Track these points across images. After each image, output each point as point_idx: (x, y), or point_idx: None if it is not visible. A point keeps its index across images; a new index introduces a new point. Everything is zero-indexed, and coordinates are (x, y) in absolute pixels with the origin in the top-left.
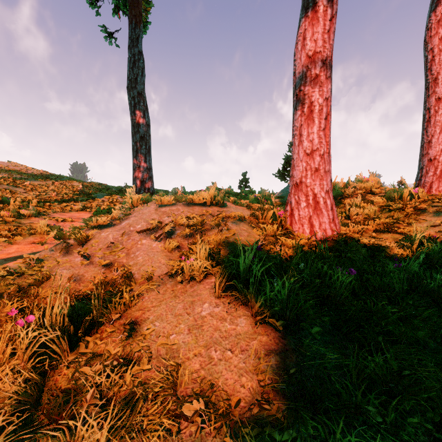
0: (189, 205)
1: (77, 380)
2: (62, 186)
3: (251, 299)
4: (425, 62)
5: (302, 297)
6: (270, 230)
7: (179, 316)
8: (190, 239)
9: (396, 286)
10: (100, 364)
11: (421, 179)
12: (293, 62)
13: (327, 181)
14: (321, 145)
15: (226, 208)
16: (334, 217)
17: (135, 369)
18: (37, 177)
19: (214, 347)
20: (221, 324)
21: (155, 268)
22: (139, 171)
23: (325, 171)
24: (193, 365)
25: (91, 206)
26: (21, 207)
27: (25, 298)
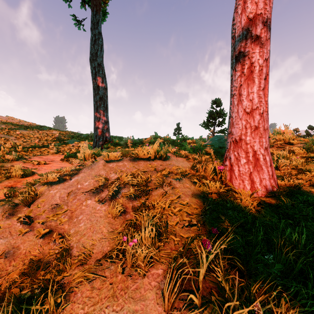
0: (135, 160)
1: None
2: (44, 134)
3: None
4: None
5: None
6: (213, 187)
7: None
8: (134, 201)
9: None
10: None
11: None
12: (232, 26)
13: (266, 138)
14: (261, 104)
15: (169, 160)
16: (273, 173)
17: None
18: (27, 128)
19: None
20: None
21: (95, 241)
22: (99, 124)
23: (264, 129)
24: None
25: (64, 150)
26: (8, 152)
27: None
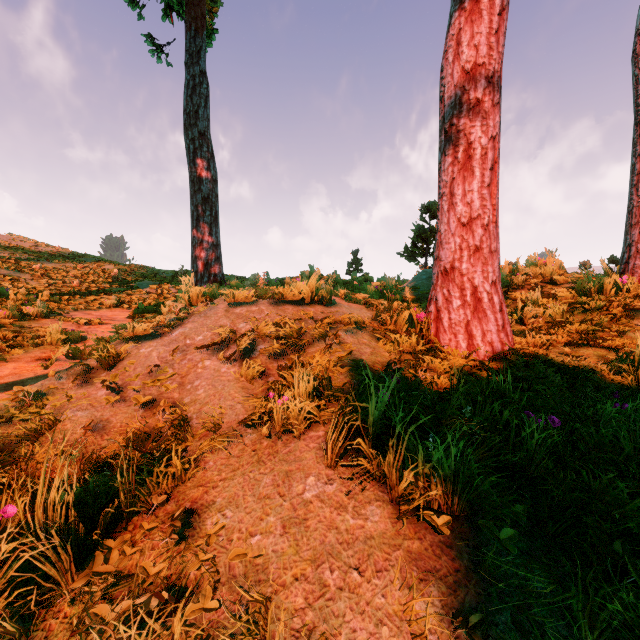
0: (278, 303)
1: (87, 630)
2: (88, 270)
3: (391, 475)
4: (634, 84)
5: (475, 469)
6: (406, 344)
7: (267, 500)
8: (280, 360)
9: (625, 443)
10: (129, 593)
11: (629, 261)
12: (440, 81)
13: (494, 266)
14: (484, 210)
15: (335, 307)
16: (505, 322)
17: (189, 609)
18: (52, 258)
19: (328, 563)
20: (338, 516)
21: (224, 409)
22: (202, 249)
23: (491, 251)
24: (293, 600)
25: (130, 301)
26: (26, 303)
27: (9, 464)
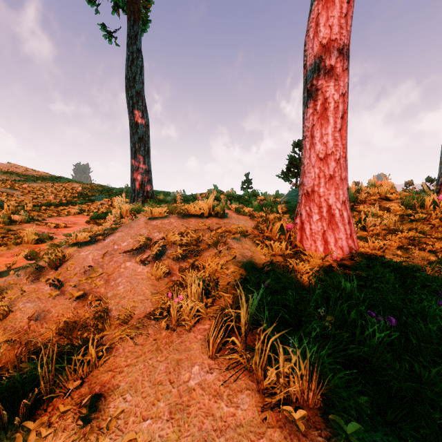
0: (184, 217)
1: None
2: (62, 188)
3: (257, 372)
4: None
5: (327, 365)
6: (277, 248)
7: (159, 386)
8: (182, 263)
9: None
10: None
11: None
12: (304, 53)
13: (344, 190)
14: (337, 148)
15: (227, 219)
16: (352, 232)
17: None
18: (37, 179)
19: None
20: (215, 404)
21: (136, 302)
22: (138, 174)
23: (341, 179)
24: None
25: (89, 210)
26: (14, 212)
27: None
